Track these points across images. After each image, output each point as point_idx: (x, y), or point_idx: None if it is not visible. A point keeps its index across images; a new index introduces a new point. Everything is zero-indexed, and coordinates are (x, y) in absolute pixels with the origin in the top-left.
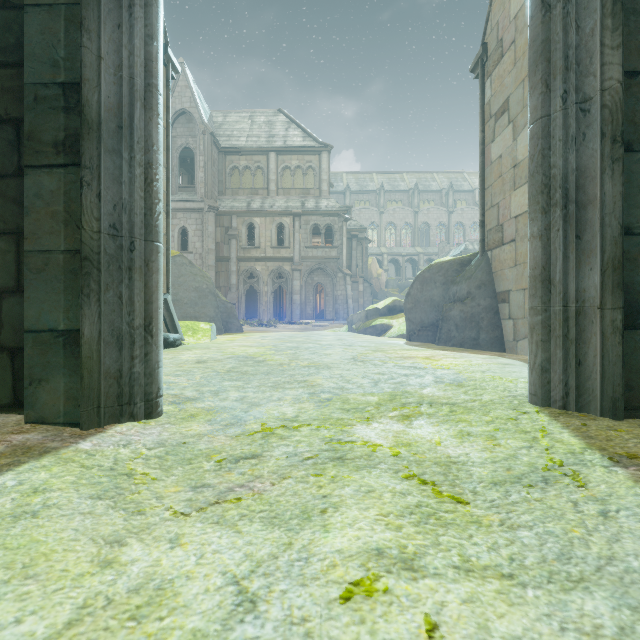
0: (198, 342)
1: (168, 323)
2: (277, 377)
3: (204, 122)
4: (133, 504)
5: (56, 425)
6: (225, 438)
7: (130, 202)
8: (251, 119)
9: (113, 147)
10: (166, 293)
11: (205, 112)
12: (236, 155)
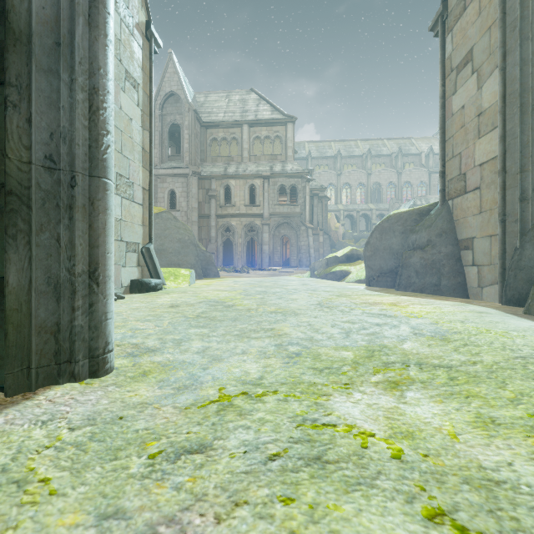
0: (178, 286)
1: (151, 269)
2: (244, 324)
3: (189, 101)
4: None
5: None
6: (172, 411)
7: (71, 131)
8: (228, 98)
9: (49, 66)
10: (149, 243)
11: (190, 93)
12: (215, 128)
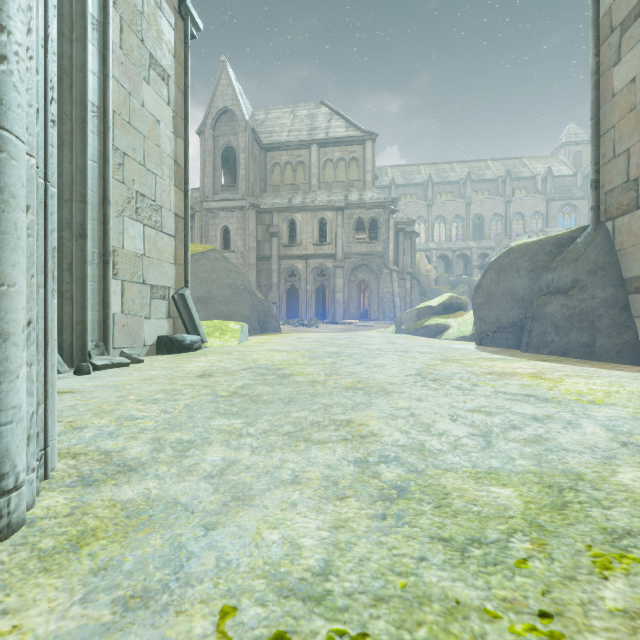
0: (224, 344)
1: (187, 322)
2: (302, 410)
3: (245, 119)
4: None
5: None
6: None
7: None
8: (293, 114)
9: None
10: (184, 287)
11: (247, 109)
12: (277, 151)
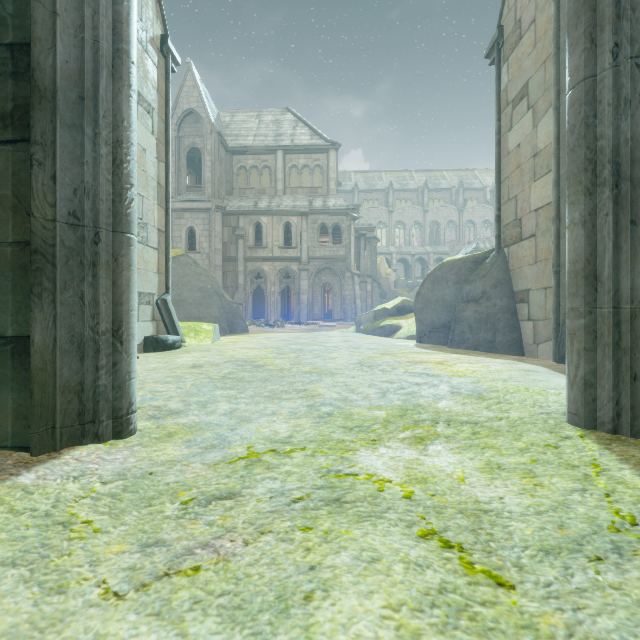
0: (200, 344)
1: (168, 324)
2: (275, 385)
3: (211, 122)
4: (55, 574)
5: (3, 449)
6: (201, 467)
7: (94, 186)
8: (258, 118)
9: (73, 121)
10: (165, 293)
11: (212, 112)
12: (243, 154)
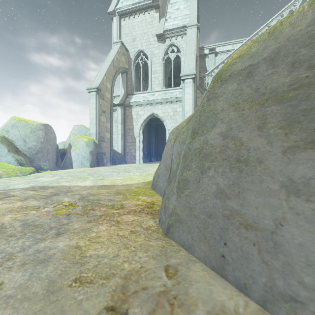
0: None
1: None
2: None
3: None
4: None
5: None
6: None
7: None
8: None
9: None
10: None
11: None
12: None
